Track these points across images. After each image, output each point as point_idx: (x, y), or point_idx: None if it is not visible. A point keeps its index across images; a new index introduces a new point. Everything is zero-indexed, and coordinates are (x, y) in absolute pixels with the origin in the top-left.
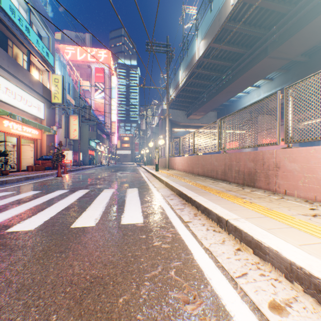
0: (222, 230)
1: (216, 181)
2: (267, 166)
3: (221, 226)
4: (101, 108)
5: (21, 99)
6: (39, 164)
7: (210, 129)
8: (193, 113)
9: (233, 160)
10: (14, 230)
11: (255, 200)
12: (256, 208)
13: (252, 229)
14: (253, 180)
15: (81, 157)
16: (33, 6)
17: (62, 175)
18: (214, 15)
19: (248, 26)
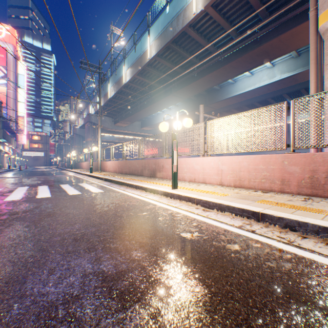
0: (137, 190)
1: (138, 176)
2: (160, 166)
3: (137, 188)
4: (2, 98)
5: None
6: None
7: (135, 136)
8: (120, 121)
9: (146, 163)
10: (41, 197)
11: (152, 181)
12: (150, 182)
13: (145, 185)
14: (155, 174)
15: None
16: None
17: None
18: (138, 56)
19: (160, 72)
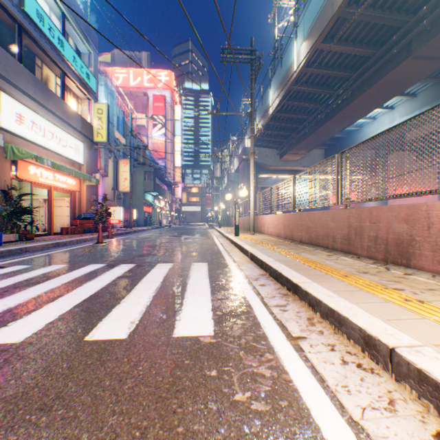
0: (378, 368)
1: (334, 254)
2: (438, 230)
3: (376, 358)
4: (161, 149)
5: (52, 136)
6: (76, 225)
7: (314, 175)
8: (289, 152)
9: (365, 219)
10: None
11: (425, 295)
12: None
13: None
14: (406, 255)
15: (134, 216)
16: (69, 11)
17: (105, 241)
18: None
19: (379, 10)
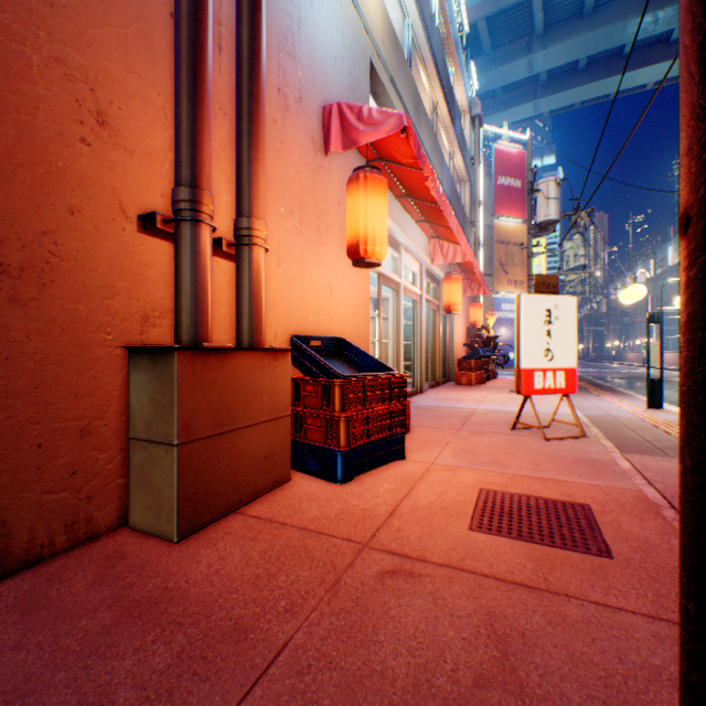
0: None
1: None
2: None
3: None
4: None
5: None
6: None
7: None
8: None
9: None
10: (620, 371)
11: None
12: None
13: None
14: None
15: None
16: None
17: None
18: None
19: None
